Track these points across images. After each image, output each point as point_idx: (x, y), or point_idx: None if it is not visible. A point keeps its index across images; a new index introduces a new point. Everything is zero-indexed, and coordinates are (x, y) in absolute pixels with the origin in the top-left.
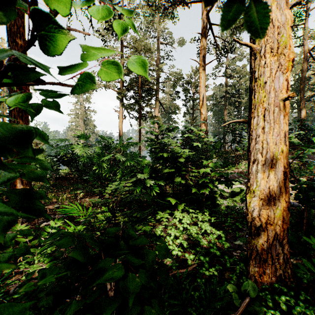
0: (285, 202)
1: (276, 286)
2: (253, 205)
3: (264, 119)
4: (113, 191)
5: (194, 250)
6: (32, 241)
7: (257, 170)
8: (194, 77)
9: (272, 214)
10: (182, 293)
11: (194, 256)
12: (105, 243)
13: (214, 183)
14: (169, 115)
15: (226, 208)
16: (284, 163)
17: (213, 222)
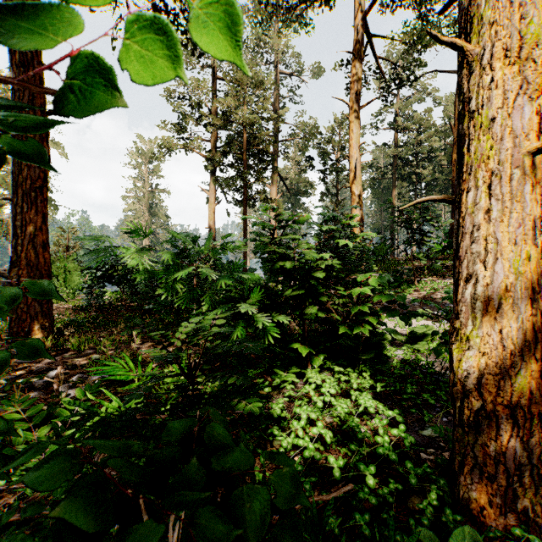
0: (533, 360)
1: (516, 533)
2: (466, 366)
3: (490, 193)
4: (191, 335)
5: (345, 448)
6: (41, 428)
7: (474, 296)
8: (340, 130)
9: (507, 386)
10: (324, 540)
11: (345, 461)
12: (159, 459)
13: (379, 317)
14: (295, 198)
15: (402, 364)
16: (532, 282)
17: (379, 390)
